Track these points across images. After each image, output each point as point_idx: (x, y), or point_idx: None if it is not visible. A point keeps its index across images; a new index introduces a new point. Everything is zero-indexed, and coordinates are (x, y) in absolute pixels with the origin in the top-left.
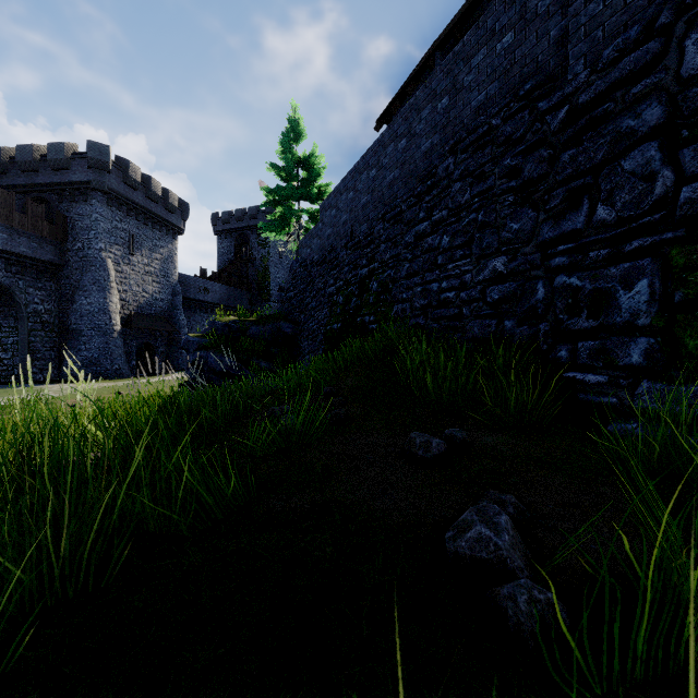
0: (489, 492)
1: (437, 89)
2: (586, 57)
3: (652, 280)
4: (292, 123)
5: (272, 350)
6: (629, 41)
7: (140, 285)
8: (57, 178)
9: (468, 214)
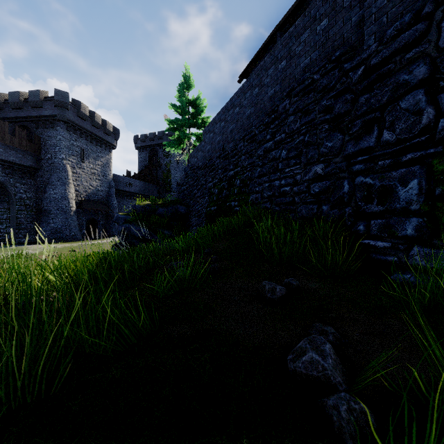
0: (315, 324)
1: (278, 56)
2: (375, 34)
3: (420, 180)
4: (185, 78)
5: (172, 223)
6: (404, 24)
7: (88, 181)
8: (34, 113)
9: (298, 136)
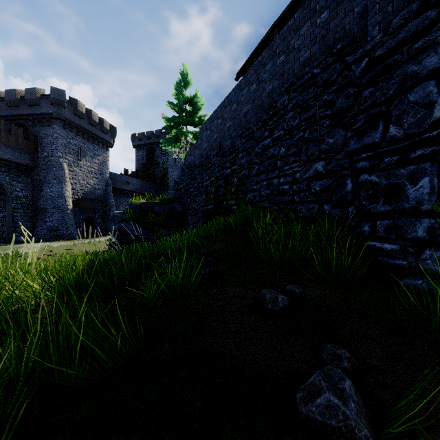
0: (326, 345)
1: (277, 51)
2: (380, 25)
3: (432, 178)
4: (182, 76)
5: (168, 222)
6: (412, 12)
7: (85, 179)
8: (31, 111)
9: (298, 133)
